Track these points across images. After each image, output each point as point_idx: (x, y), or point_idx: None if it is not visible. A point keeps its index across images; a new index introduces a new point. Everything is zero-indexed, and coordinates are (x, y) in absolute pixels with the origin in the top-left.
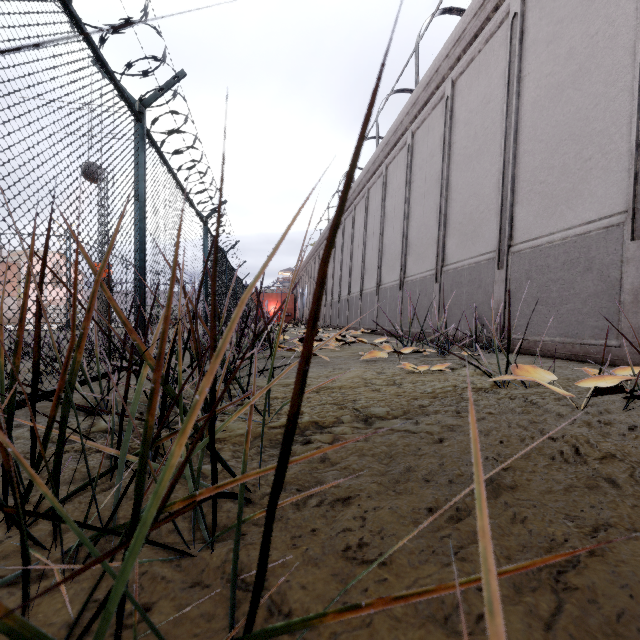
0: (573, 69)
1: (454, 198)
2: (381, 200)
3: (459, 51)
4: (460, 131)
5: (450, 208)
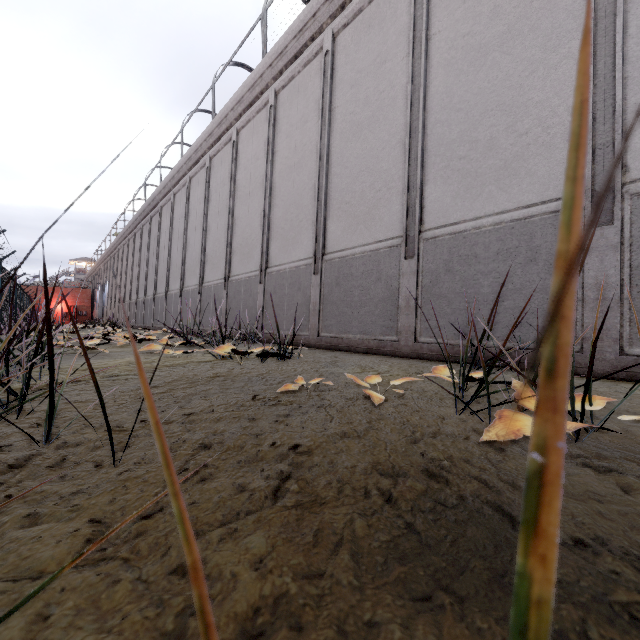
0: (297, 161)
1: (237, 224)
2: (185, 209)
3: (241, 110)
4: (242, 172)
5: (235, 231)
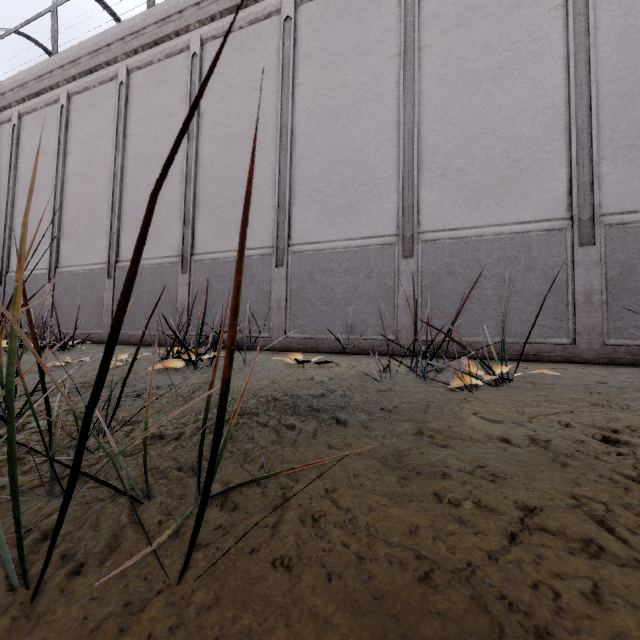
0: (91, 170)
1: (20, 216)
2: None
3: (24, 94)
4: (26, 161)
5: (16, 223)
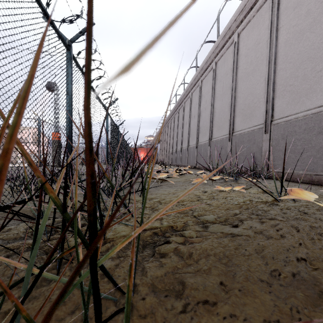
0: (310, 21)
1: (239, 96)
2: (198, 99)
3: (242, 17)
4: (242, 60)
5: (237, 101)
